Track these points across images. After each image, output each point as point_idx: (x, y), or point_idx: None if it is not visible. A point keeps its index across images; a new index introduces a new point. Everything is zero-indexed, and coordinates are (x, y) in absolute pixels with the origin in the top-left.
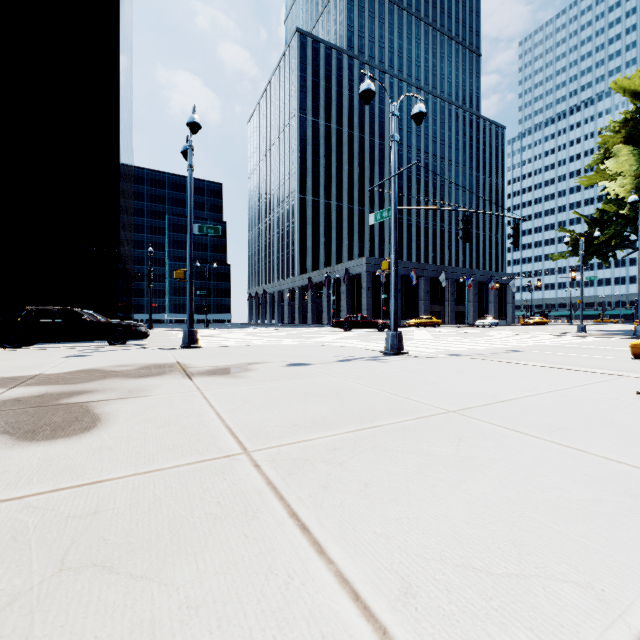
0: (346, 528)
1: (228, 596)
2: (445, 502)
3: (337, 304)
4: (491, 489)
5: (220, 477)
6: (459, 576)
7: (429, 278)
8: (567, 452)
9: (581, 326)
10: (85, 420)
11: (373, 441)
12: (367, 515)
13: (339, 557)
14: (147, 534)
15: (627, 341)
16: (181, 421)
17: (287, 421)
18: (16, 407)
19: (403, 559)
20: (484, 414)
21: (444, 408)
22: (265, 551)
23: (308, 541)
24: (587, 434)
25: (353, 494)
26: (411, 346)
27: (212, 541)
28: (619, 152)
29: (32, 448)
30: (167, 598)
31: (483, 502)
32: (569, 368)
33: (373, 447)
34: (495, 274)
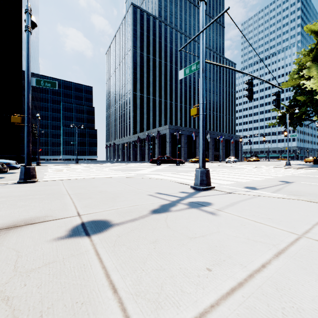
0: None
1: None
2: None
3: (153, 150)
4: None
5: None
6: None
7: None
8: None
9: (288, 162)
10: None
11: None
12: None
13: None
14: None
15: None
16: None
17: None
18: None
19: None
20: None
21: None
22: None
23: None
24: None
25: None
26: None
27: None
28: (309, 65)
29: None
30: None
31: None
32: None
33: None
34: (233, 135)
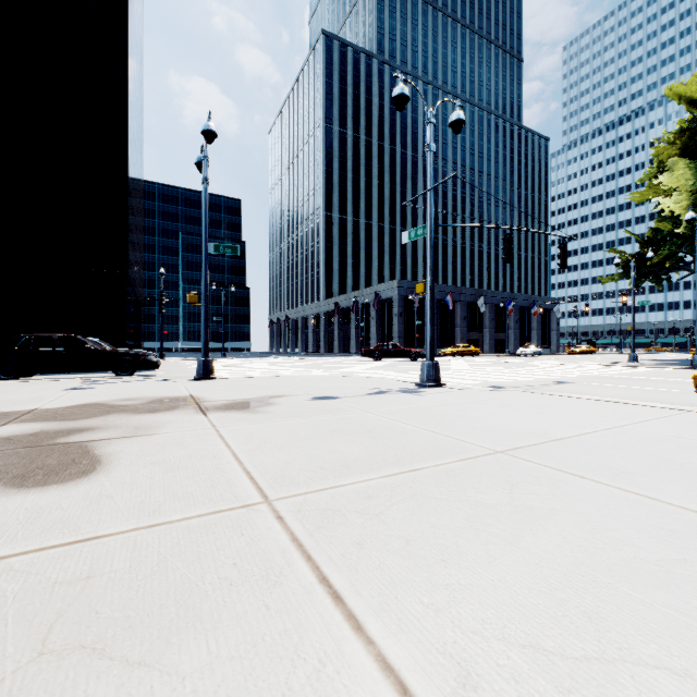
0: (387, 597)
1: (245, 689)
2: (502, 563)
3: (366, 331)
4: (554, 546)
5: (237, 532)
6: (527, 661)
7: (466, 303)
8: (637, 500)
9: (633, 355)
10: (83, 463)
11: (413, 487)
12: (411, 580)
13: (380, 635)
14: (148, 605)
15: (684, 372)
16: (193, 464)
17: (314, 463)
18: (6, 447)
19: (458, 638)
20: (537, 455)
21: (491, 448)
22: (290, 628)
23: (342, 614)
24: (656, 479)
25: (393, 553)
26: (448, 377)
27: (226, 614)
28: (674, 165)
29: (20, 496)
30: (170, 692)
31: (547, 563)
32: (625, 402)
33: (413, 495)
34: (538, 298)
